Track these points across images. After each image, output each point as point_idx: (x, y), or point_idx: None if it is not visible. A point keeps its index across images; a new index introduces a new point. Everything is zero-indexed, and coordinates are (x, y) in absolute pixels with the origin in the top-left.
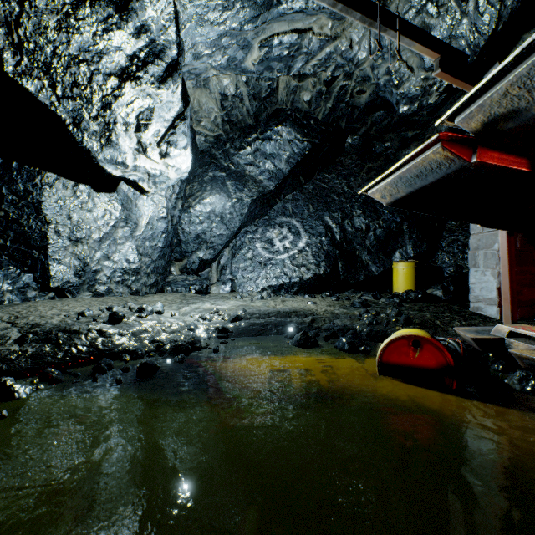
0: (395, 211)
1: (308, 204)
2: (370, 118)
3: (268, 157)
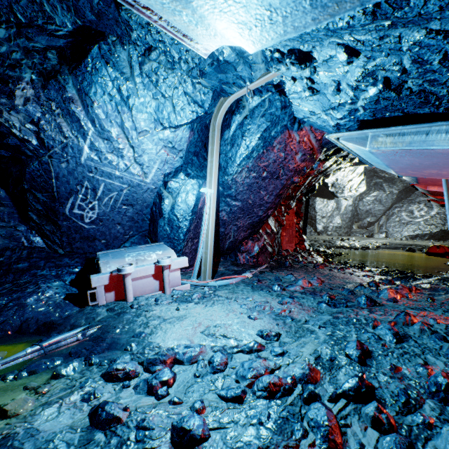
0: None
1: None
2: None
3: None
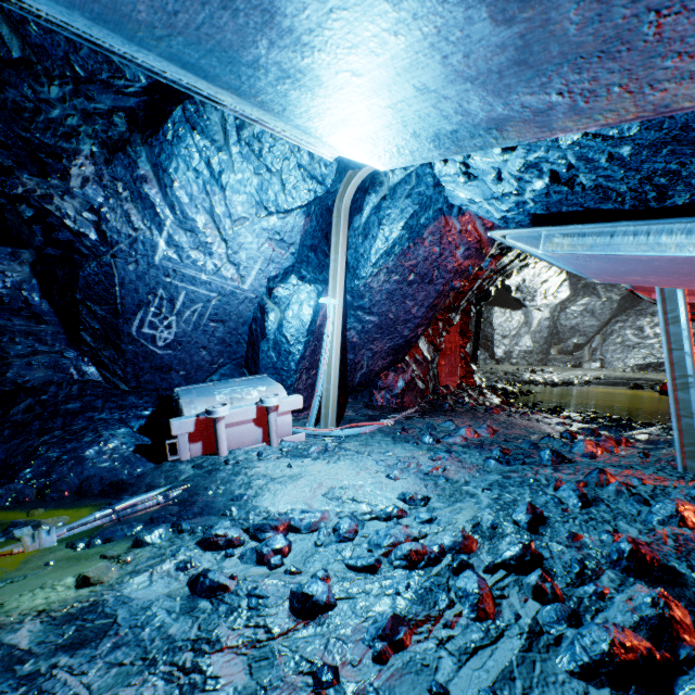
0: None
1: None
2: None
3: None
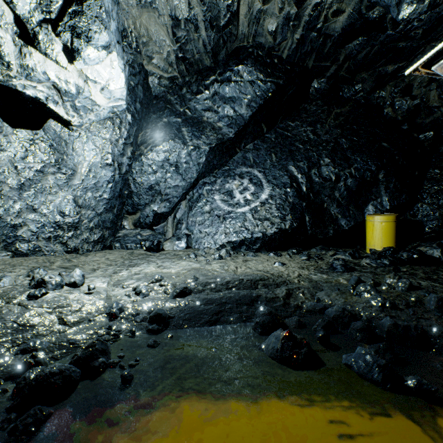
0: (370, 158)
1: (271, 153)
2: (344, 50)
3: (228, 101)
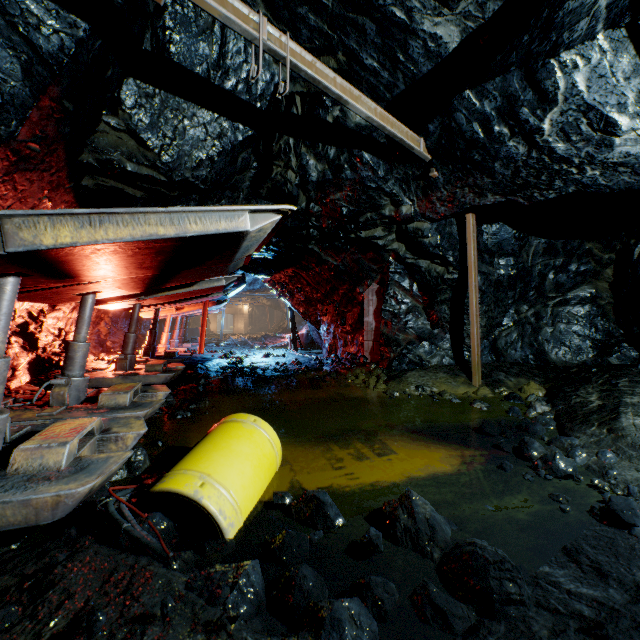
0: None
1: None
2: None
3: None
